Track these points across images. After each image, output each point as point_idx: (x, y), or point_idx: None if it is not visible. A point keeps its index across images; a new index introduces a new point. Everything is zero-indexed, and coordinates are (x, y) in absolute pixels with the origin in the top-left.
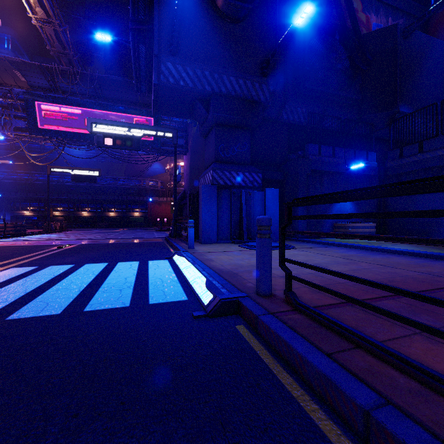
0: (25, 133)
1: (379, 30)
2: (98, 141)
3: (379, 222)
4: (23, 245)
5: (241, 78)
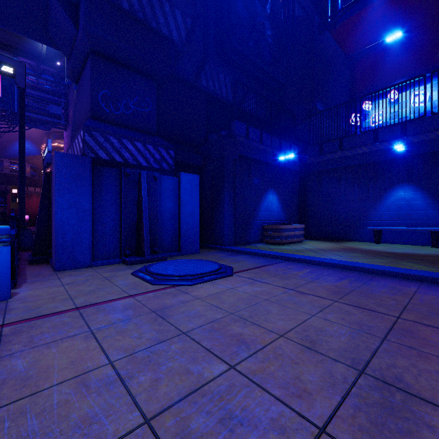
0: None
1: (298, 17)
2: None
3: (300, 222)
4: None
5: None
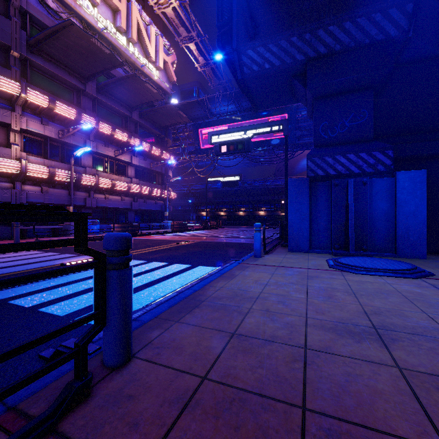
0: (194, 155)
1: None
2: (216, 150)
3: None
4: (167, 239)
5: (346, 20)
